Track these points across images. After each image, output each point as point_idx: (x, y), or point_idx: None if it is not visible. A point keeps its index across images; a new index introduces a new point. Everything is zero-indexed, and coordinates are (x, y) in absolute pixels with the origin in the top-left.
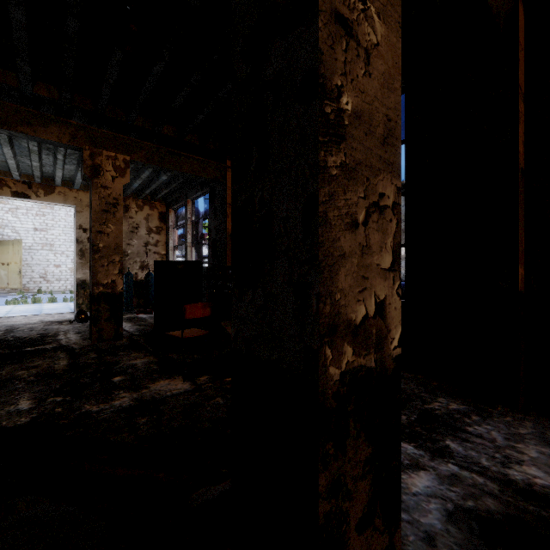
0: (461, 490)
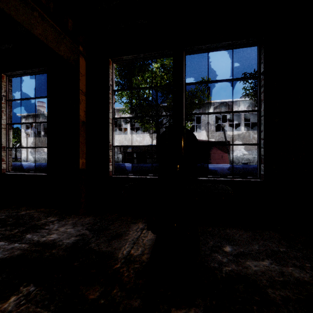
0: (9, 252)
